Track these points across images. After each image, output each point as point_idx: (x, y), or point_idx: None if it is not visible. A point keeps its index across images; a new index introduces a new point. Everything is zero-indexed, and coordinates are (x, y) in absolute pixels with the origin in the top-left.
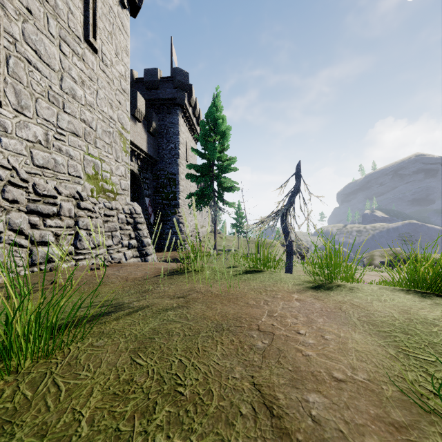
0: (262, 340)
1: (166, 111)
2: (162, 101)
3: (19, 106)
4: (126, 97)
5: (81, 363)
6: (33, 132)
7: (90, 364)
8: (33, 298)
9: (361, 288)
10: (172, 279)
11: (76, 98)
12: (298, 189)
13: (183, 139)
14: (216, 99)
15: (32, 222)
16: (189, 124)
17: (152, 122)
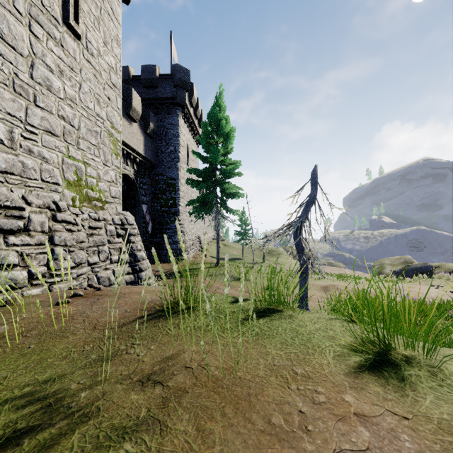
0: None
1: (165, 111)
2: (161, 101)
3: None
4: (116, 93)
5: None
6: None
7: None
8: None
9: (446, 369)
10: (156, 327)
11: (52, 90)
12: (314, 198)
13: (183, 142)
14: (219, 98)
15: None
16: (190, 126)
17: (149, 123)
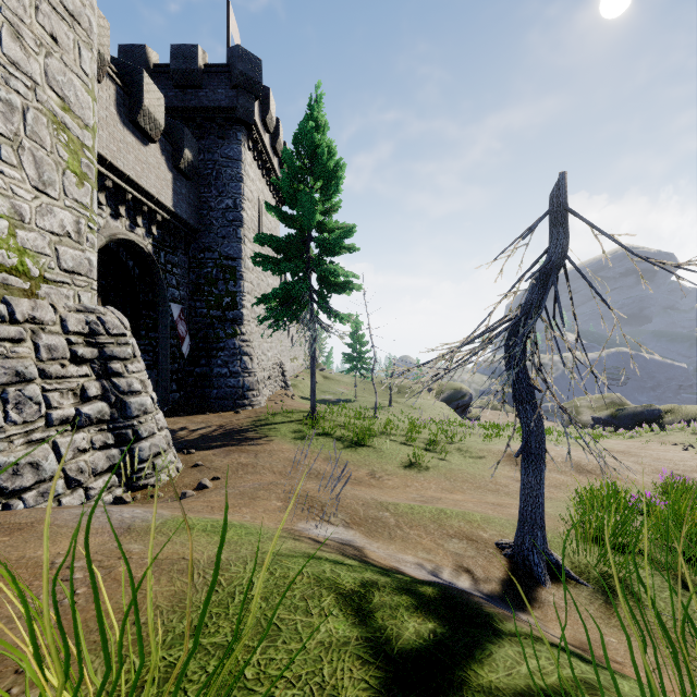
0: None
1: (217, 134)
2: (208, 113)
3: None
4: (79, 36)
5: None
6: None
7: None
8: None
9: None
10: None
11: None
12: (562, 258)
13: (251, 193)
14: (315, 106)
15: None
16: (265, 167)
17: (183, 149)
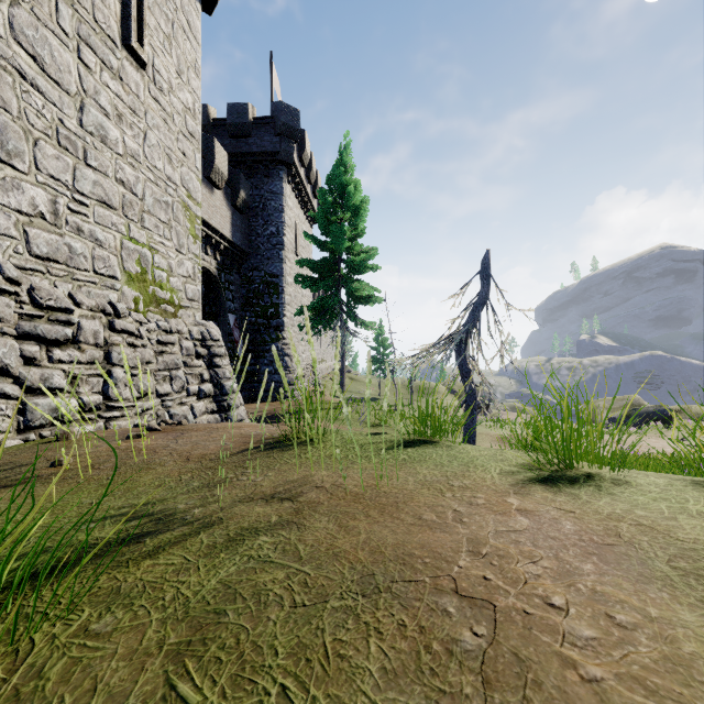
0: (472, 626)
1: (263, 173)
2: (256, 157)
3: (4, 152)
4: (194, 146)
5: (47, 692)
6: (30, 197)
7: (67, 695)
8: (9, 496)
9: (634, 481)
10: (270, 457)
11: (108, 143)
12: (485, 298)
13: (290, 219)
14: (344, 152)
15: (26, 353)
16: (300, 195)
17: (239, 190)
